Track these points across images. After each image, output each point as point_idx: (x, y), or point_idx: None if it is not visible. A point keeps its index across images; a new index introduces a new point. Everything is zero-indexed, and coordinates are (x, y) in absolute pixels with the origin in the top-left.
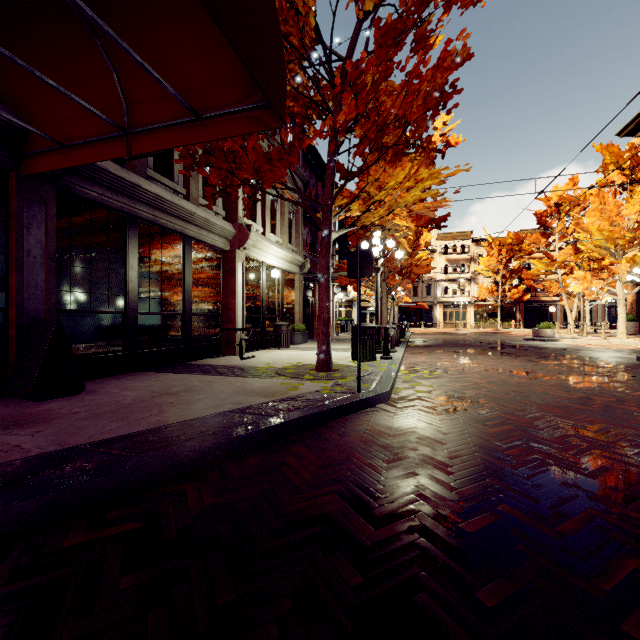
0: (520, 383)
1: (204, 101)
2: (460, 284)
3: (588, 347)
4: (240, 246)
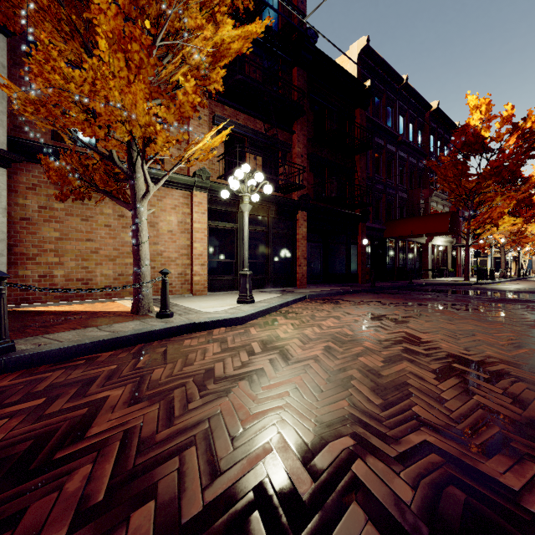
0: None
1: None
2: None
3: None
4: (429, 241)
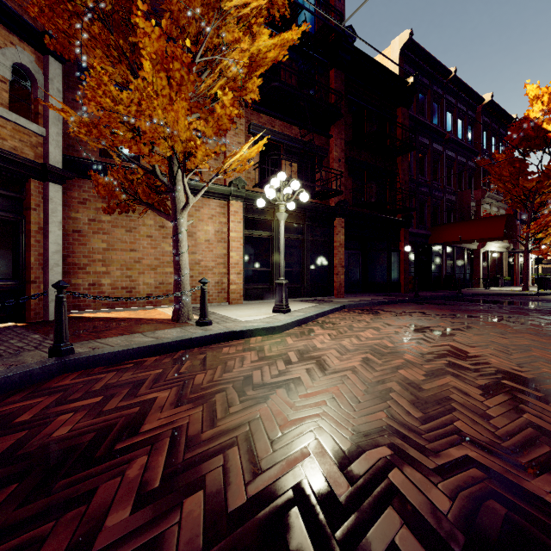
0: None
1: None
2: None
3: None
4: (482, 247)
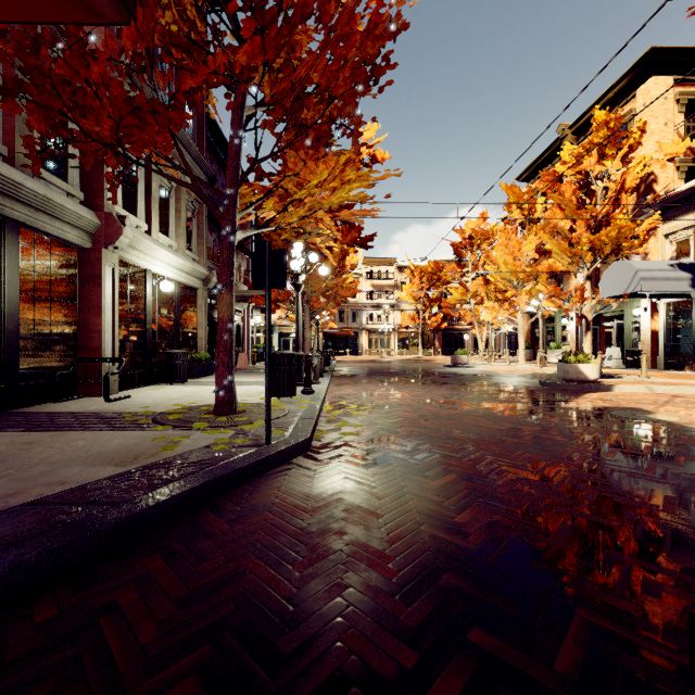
0: (451, 415)
1: None
2: (385, 310)
3: (498, 373)
4: (108, 244)
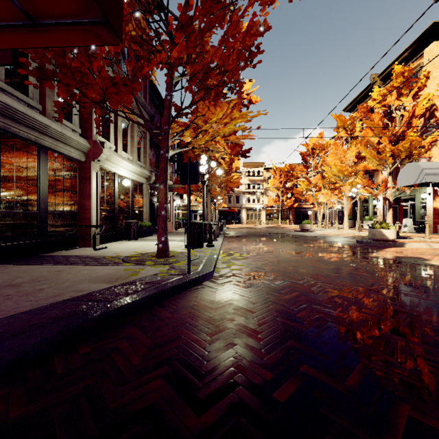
0: (298, 260)
1: (41, 8)
2: (257, 196)
3: (330, 235)
4: (94, 158)
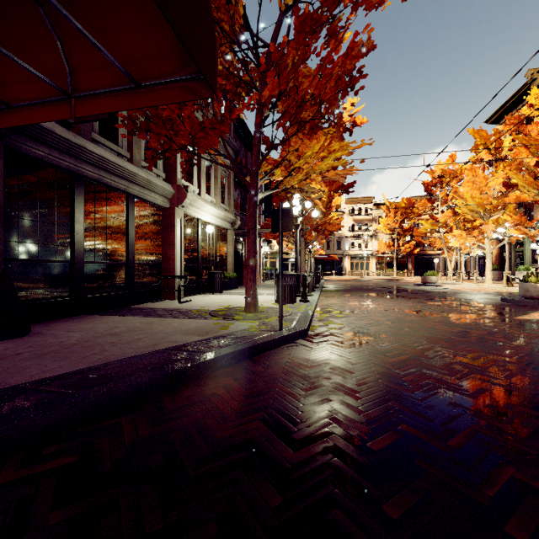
0: (413, 320)
1: (143, 71)
2: (364, 240)
3: (464, 291)
4: (178, 204)
